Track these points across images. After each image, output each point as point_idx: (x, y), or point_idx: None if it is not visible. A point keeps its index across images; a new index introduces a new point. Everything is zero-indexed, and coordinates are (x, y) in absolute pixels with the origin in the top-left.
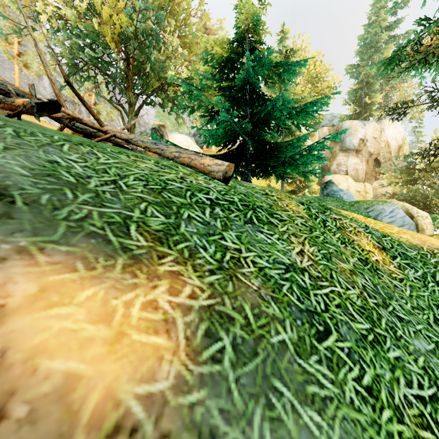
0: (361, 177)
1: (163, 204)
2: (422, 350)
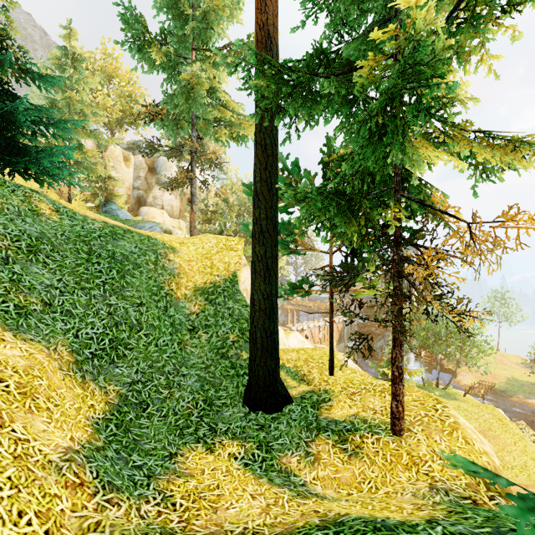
0: (176, 213)
1: None
2: (28, 228)
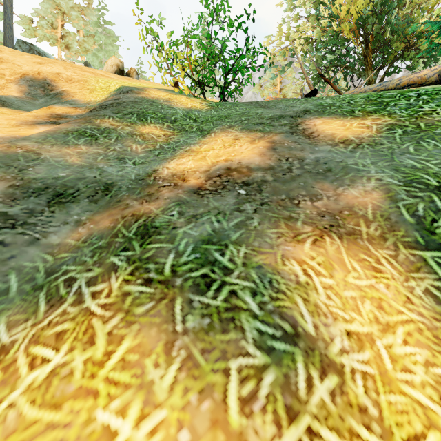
0: None
1: (377, 103)
2: None
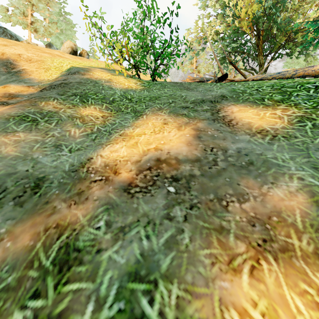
0: None
1: (281, 92)
2: None
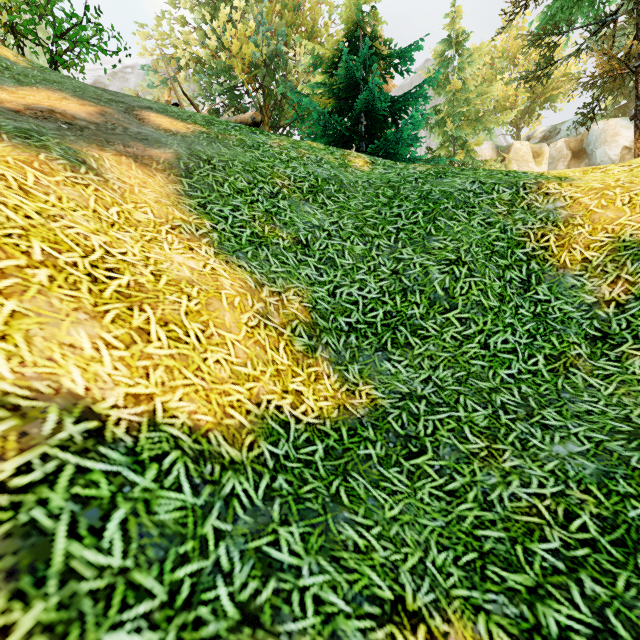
0: None
1: (208, 122)
2: (319, 171)
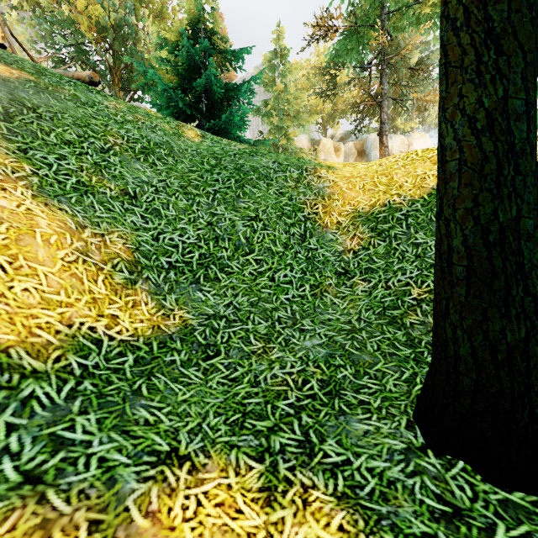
0: None
1: (39, 72)
2: (152, 136)
